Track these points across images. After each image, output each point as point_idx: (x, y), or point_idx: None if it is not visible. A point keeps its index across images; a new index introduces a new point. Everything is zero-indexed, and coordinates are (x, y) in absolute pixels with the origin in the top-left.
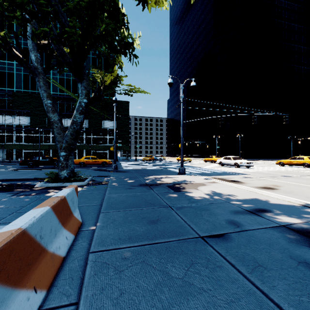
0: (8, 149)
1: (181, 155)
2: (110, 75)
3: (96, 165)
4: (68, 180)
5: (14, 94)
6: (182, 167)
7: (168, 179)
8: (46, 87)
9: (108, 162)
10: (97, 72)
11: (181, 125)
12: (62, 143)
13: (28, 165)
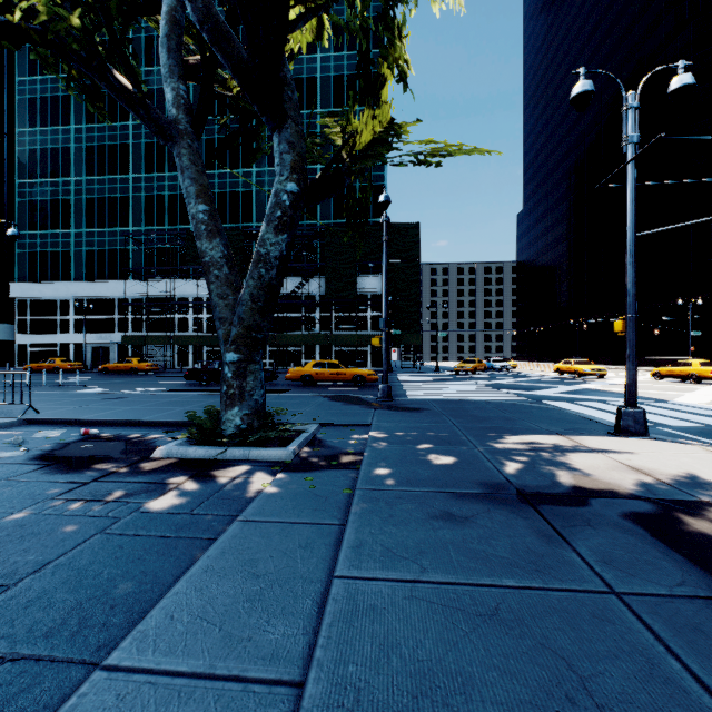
0: (181, 345)
1: (630, 362)
2: (369, 117)
3: (339, 384)
4: (242, 440)
5: (189, 234)
6: (635, 408)
7: (598, 464)
8: (196, 170)
9: (367, 375)
10: (334, 125)
11: (630, 246)
12: (231, 324)
13: (200, 380)
